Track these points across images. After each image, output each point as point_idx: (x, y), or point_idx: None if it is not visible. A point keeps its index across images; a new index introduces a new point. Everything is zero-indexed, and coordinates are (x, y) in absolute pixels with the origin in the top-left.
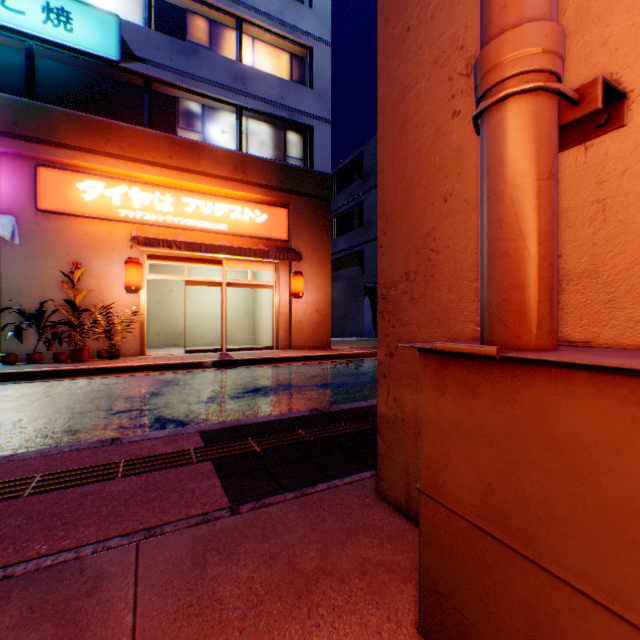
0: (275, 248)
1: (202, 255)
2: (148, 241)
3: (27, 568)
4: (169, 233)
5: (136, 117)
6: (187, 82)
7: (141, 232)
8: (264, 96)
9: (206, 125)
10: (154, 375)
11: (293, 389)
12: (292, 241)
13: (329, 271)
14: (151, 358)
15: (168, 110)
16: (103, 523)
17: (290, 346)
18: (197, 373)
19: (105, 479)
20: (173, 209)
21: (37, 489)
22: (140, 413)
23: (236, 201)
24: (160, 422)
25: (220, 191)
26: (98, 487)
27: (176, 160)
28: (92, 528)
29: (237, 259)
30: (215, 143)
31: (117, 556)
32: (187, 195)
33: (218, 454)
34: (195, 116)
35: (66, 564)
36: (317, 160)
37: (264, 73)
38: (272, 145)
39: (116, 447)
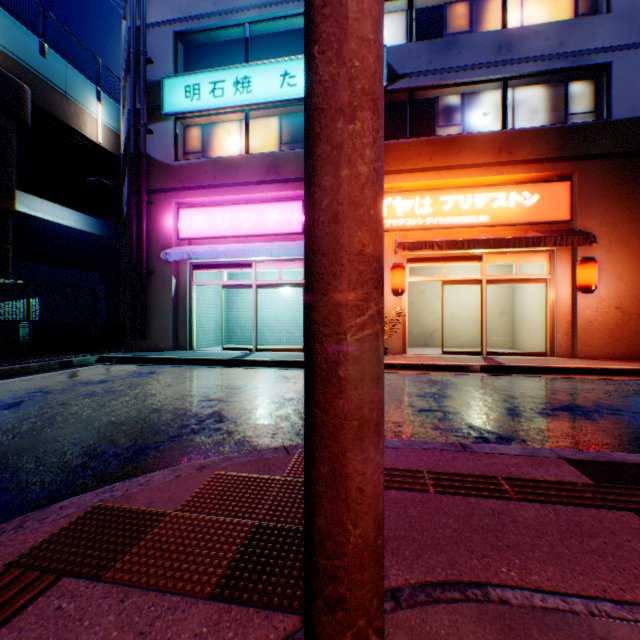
0: (549, 233)
1: (459, 253)
2: (410, 245)
3: (517, 598)
4: (425, 235)
5: (396, 132)
6: (445, 78)
7: (402, 238)
8: (534, 54)
9: (462, 115)
10: (423, 374)
11: (627, 415)
12: (575, 220)
13: (637, 253)
14: (413, 357)
15: (424, 115)
16: (558, 565)
17: (571, 353)
18: (467, 377)
19: (499, 497)
20: (431, 210)
21: (437, 488)
22: (443, 415)
23: (498, 187)
24: (473, 430)
25: (479, 181)
26: (501, 506)
27: (434, 161)
28: (549, 568)
29: (498, 252)
30: (472, 131)
31: (636, 637)
32: (444, 193)
33: (632, 503)
34: (450, 110)
35: (564, 615)
36: (616, 105)
37: (534, 26)
38: (543, 109)
39: (473, 456)
